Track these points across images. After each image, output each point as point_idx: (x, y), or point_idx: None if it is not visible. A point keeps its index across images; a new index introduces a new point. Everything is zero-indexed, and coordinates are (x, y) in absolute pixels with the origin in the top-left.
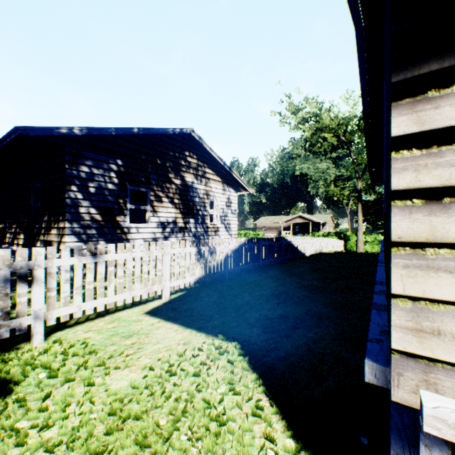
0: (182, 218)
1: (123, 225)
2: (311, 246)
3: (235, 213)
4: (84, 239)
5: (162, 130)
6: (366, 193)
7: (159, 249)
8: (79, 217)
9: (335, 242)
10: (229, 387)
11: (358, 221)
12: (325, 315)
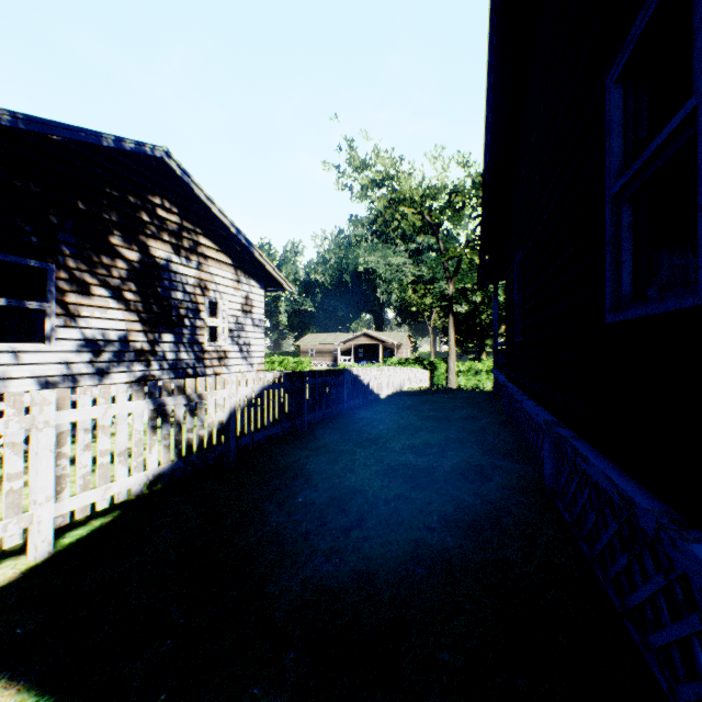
0: (144, 332)
1: None
2: (389, 381)
3: (260, 325)
4: None
5: (87, 134)
6: (456, 301)
7: (13, 414)
8: None
9: (419, 373)
10: None
11: (450, 342)
12: (458, 556)
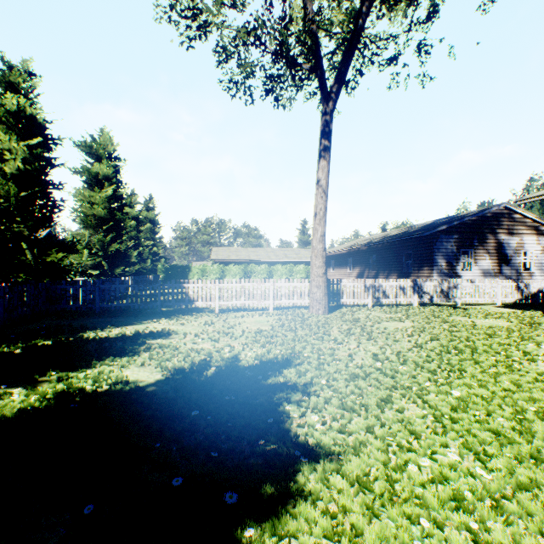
0: (496, 266)
1: (457, 271)
2: None
3: None
4: (439, 278)
5: (482, 212)
6: None
7: (494, 282)
8: (437, 268)
9: None
10: (533, 313)
11: None
12: None
